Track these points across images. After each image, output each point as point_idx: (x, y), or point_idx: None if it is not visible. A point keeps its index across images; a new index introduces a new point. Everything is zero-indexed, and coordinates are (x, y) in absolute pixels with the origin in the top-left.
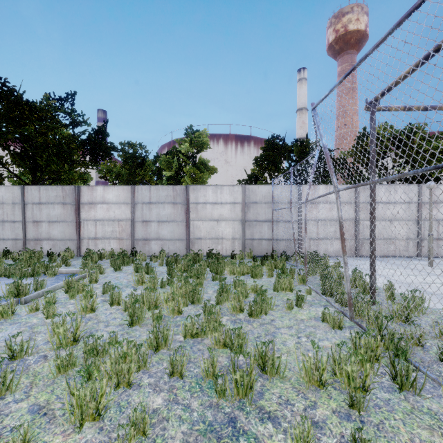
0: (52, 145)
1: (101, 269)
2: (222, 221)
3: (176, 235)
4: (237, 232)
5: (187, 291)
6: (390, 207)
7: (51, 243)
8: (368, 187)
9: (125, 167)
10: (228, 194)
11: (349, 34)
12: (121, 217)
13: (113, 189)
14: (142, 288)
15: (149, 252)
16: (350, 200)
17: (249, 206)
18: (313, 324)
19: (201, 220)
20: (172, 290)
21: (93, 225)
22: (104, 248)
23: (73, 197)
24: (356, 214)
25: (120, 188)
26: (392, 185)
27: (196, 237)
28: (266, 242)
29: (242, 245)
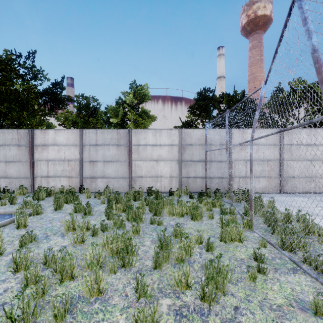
0: (10, 93)
1: (38, 210)
2: (161, 161)
3: (119, 174)
4: (174, 171)
5: (119, 246)
6: (310, 148)
7: (8, 181)
8: (291, 130)
9: (80, 116)
10: (166, 137)
11: (258, 18)
12: (70, 158)
13: (63, 132)
14: (72, 236)
15: (96, 189)
16: (275, 142)
17: (185, 148)
18: (303, 320)
19: (142, 160)
20: (104, 239)
21: (45, 165)
22: (55, 185)
23: (27, 140)
24: (281, 155)
25: (69, 132)
26: (313, 129)
27: (137, 176)
28: (200, 180)
29: (179, 182)
